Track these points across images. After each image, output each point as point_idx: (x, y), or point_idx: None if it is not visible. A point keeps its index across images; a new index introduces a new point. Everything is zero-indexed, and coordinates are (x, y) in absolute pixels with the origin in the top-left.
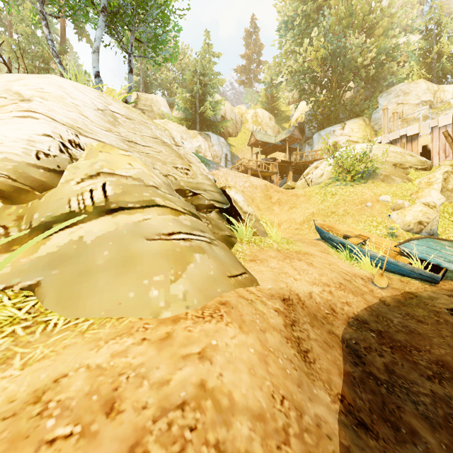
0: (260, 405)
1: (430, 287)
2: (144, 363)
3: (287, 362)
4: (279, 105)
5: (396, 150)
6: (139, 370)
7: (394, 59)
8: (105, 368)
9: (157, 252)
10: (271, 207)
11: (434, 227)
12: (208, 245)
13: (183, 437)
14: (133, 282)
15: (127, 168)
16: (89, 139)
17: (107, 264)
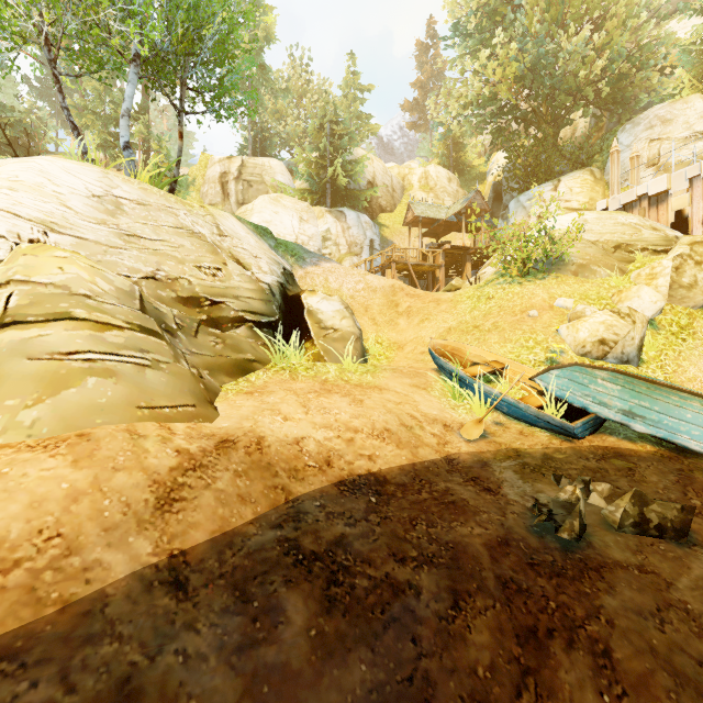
0: (7, 535)
1: (560, 443)
2: None
3: (118, 504)
4: (465, 156)
5: (629, 221)
6: None
7: (643, 65)
8: None
9: (31, 373)
10: (395, 320)
11: (628, 349)
12: (138, 368)
13: None
14: None
15: (54, 274)
16: (64, 237)
17: None
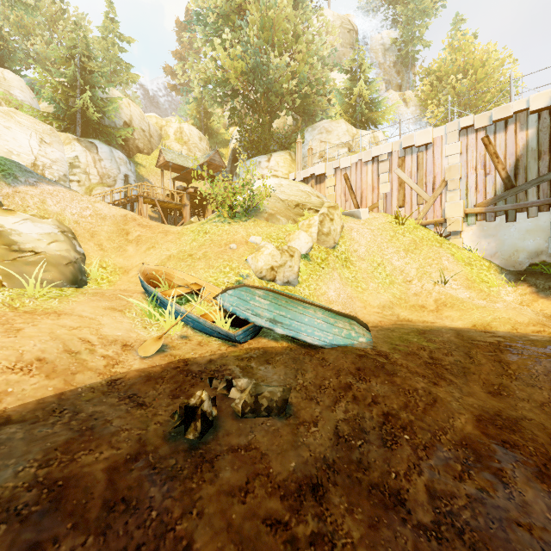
0: None
1: (226, 349)
2: None
3: None
4: (213, 123)
5: (306, 189)
6: None
7: (317, 92)
8: None
9: None
10: (124, 247)
11: (289, 274)
12: None
13: None
14: None
15: None
16: None
17: None
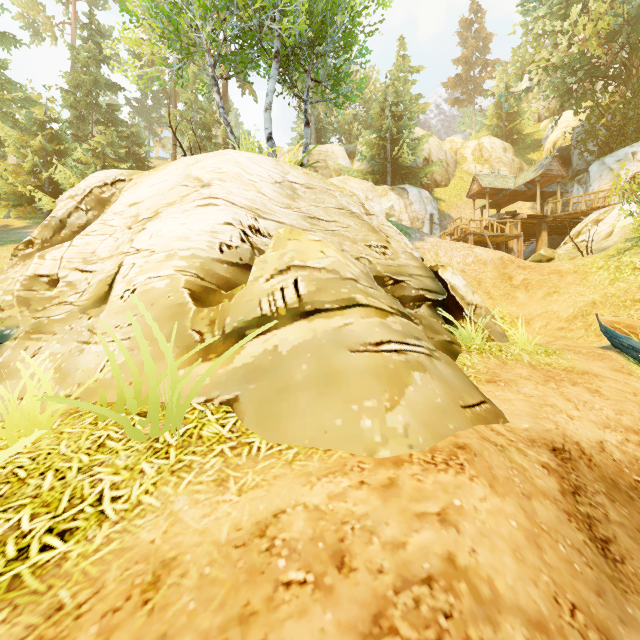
0: (538, 608)
1: None
2: (368, 514)
3: (572, 551)
4: (520, 125)
5: None
6: (365, 522)
7: None
8: (324, 511)
9: (365, 368)
10: (511, 294)
11: None
12: (428, 359)
13: (437, 623)
14: (339, 406)
15: (320, 258)
16: (268, 222)
17: (307, 381)
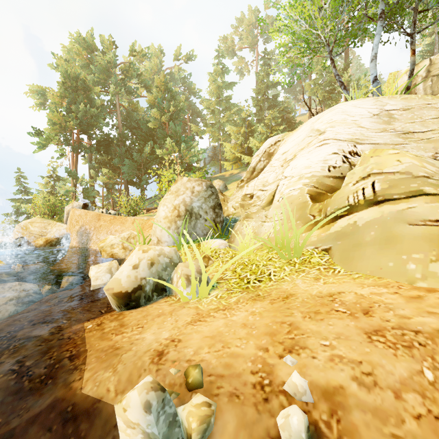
0: None
1: None
2: (392, 303)
3: None
4: None
5: None
6: (388, 305)
7: None
8: (365, 296)
9: (418, 235)
10: None
11: None
12: None
13: (411, 343)
14: (392, 256)
15: (395, 165)
16: (364, 145)
17: (373, 241)
